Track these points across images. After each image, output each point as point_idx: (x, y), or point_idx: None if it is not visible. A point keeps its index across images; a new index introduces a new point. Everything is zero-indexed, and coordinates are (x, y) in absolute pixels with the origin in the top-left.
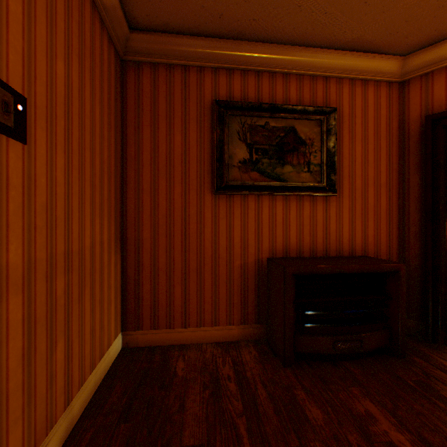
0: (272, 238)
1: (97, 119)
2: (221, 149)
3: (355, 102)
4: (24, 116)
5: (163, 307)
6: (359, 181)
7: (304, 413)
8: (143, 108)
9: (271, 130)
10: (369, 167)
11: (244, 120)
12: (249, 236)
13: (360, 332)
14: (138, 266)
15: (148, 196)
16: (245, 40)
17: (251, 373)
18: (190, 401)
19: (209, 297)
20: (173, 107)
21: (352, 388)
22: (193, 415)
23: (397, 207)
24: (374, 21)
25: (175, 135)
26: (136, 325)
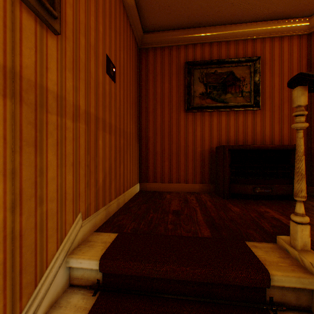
0: (219, 136)
1: (131, 76)
2: (189, 88)
3: (274, 51)
4: (114, 73)
5: (158, 172)
6: (277, 100)
7: (230, 208)
8: (149, 71)
9: (218, 75)
10: (284, 91)
11: (202, 71)
12: (205, 135)
13: (271, 184)
14: (147, 150)
15: (151, 115)
16: (202, 27)
17: (204, 199)
18: (173, 202)
19: (182, 167)
20: (164, 69)
21: (260, 206)
22: (175, 205)
23: (305, 115)
24: (281, 1)
25: (165, 83)
26: (146, 180)
